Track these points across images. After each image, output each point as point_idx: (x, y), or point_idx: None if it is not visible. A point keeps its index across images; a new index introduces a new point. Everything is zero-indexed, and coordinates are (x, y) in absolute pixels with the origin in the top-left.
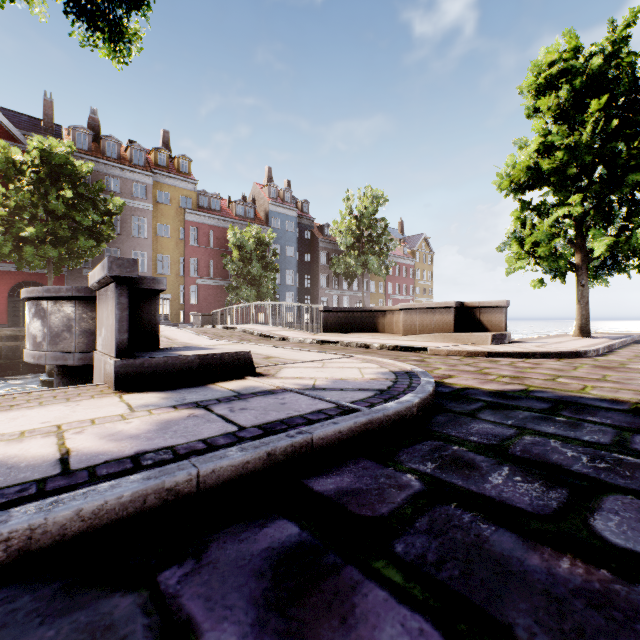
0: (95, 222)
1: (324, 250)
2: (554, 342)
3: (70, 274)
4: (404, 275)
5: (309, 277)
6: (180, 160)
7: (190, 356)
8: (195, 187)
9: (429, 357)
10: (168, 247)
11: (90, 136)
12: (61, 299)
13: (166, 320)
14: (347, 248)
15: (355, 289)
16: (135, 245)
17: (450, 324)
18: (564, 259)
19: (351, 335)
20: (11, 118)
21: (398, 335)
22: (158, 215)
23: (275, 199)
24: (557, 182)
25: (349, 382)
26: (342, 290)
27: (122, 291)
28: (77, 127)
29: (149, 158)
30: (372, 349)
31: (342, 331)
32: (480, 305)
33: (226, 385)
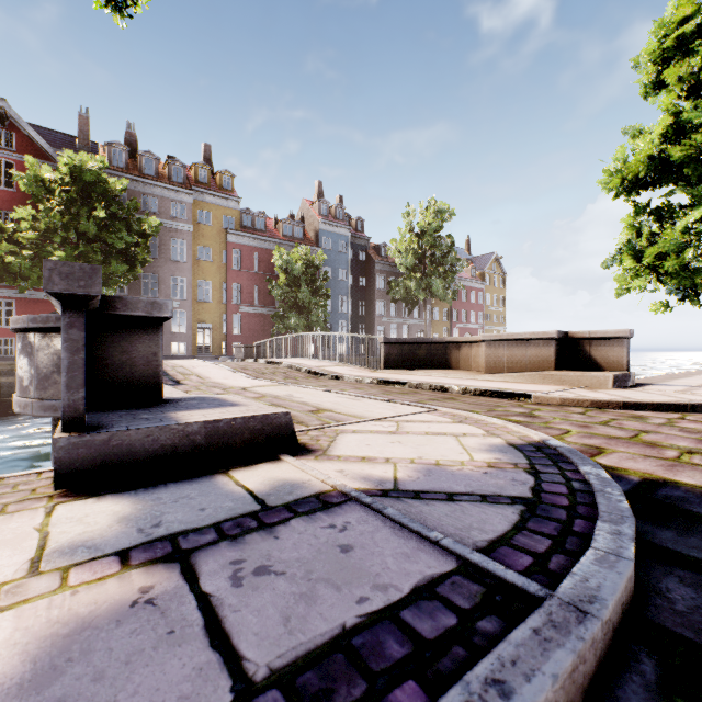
0: (129, 244)
1: (381, 273)
2: (697, 385)
3: None
4: (472, 300)
5: (364, 303)
6: (222, 176)
7: (191, 424)
8: (238, 205)
9: (537, 408)
10: (209, 272)
11: (126, 152)
12: (50, 331)
13: (207, 352)
14: (407, 270)
15: (416, 317)
16: (174, 270)
17: (550, 360)
18: (701, 275)
19: (419, 372)
20: (46, 136)
21: (478, 373)
22: (198, 237)
23: (326, 217)
24: (692, 174)
25: (454, 473)
26: (401, 318)
27: (73, 319)
28: (113, 143)
29: (189, 175)
30: (451, 393)
31: (406, 367)
32: (591, 336)
33: (246, 478)
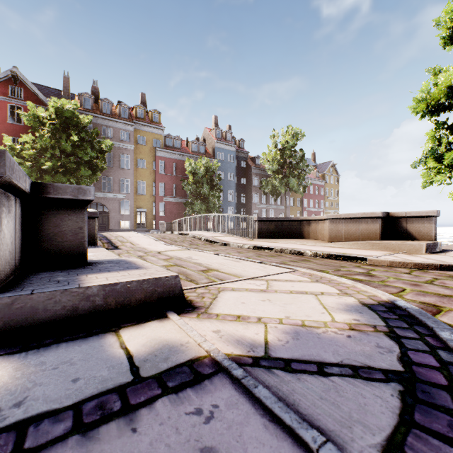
0: (92, 157)
1: (255, 175)
2: None
3: None
4: (316, 193)
5: (244, 195)
6: (153, 113)
7: (90, 287)
8: (163, 132)
9: (372, 269)
10: (144, 175)
11: (92, 99)
12: None
13: (143, 227)
14: (273, 173)
15: (279, 204)
16: (122, 174)
17: (376, 233)
18: None
19: (281, 241)
20: (43, 90)
21: (324, 241)
22: (137, 153)
23: (220, 139)
24: None
25: (320, 337)
26: (269, 204)
27: None
28: (84, 93)
29: (132, 113)
30: (306, 256)
31: (273, 237)
32: (407, 215)
33: (131, 338)
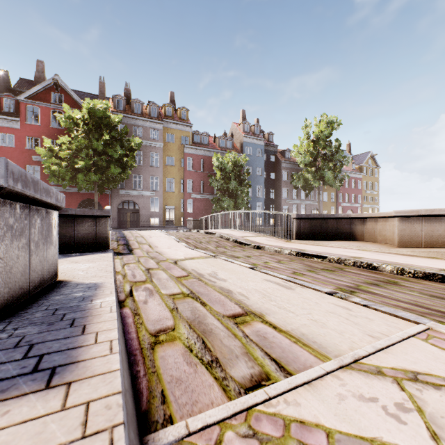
0: (122, 155)
1: (285, 169)
2: None
3: (112, 193)
4: (352, 186)
5: (273, 190)
6: (181, 111)
7: None
8: (191, 129)
9: None
10: (173, 172)
11: (124, 100)
12: None
13: (172, 224)
14: (305, 166)
15: (310, 199)
16: (152, 172)
17: None
18: None
19: (329, 244)
20: (82, 96)
21: (389, 246)
22: (166, 150)
23: (248, 133)
24: None
25: None
26: (300, 200)
27: None
28: (116, 95)
29: (161, 112)
30: (383, 273)
31: (315, 238)
32: None
33: None
